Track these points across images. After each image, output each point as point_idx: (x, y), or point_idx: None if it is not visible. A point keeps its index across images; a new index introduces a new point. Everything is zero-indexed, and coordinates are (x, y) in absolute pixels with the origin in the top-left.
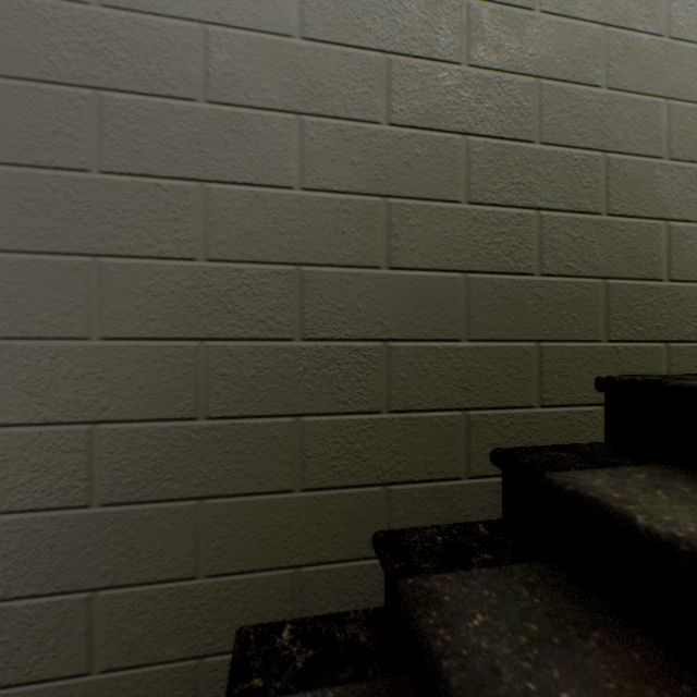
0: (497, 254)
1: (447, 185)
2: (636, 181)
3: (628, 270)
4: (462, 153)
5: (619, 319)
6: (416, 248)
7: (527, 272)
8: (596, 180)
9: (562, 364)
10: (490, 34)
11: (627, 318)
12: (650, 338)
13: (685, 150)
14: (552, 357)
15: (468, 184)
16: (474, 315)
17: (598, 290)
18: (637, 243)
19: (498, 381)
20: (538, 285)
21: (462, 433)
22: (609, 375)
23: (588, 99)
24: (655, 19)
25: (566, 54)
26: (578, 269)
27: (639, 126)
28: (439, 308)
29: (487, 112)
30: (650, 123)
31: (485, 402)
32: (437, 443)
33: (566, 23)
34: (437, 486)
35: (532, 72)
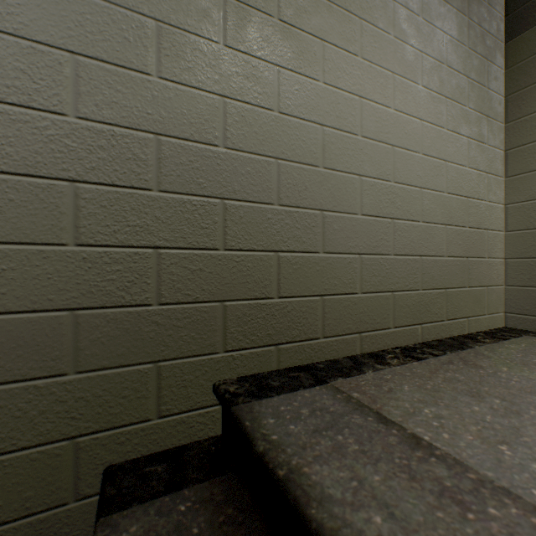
0: (111, 289)
1: (50, 229)
2: (251, 222)
3: (244, 292)
4: (69, 198)
5: (236, 332)
6: (10, 292)
7: (145, 303)
8: (215, 221)
9: (182, 377)
10: (104, 90)
11: (244, 330)
12: (263, 343)
13: (292, 198)
14: (172, 373)
15: (77, 227)
16: (84, 348)
17: (217, 311)
18: (252, 270)
19: (112, 404)
20: (157, 313)
21: (69, 461)
22: (227, 378)
23: (207, 155)
24: (267, 96)
25: (186, 117)
26: (198, 296)
27: (254, 179)
28: (40, 347)
29: (100, 161)
30: (263, 177)
31: (97, 426)
32: (37, 477)
33: (186, 90)
34: (37, 518)
35: (150, 128)
